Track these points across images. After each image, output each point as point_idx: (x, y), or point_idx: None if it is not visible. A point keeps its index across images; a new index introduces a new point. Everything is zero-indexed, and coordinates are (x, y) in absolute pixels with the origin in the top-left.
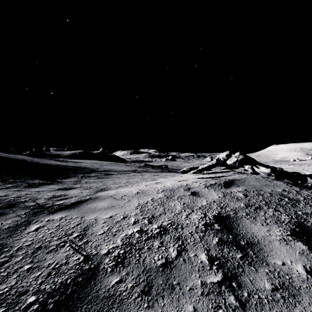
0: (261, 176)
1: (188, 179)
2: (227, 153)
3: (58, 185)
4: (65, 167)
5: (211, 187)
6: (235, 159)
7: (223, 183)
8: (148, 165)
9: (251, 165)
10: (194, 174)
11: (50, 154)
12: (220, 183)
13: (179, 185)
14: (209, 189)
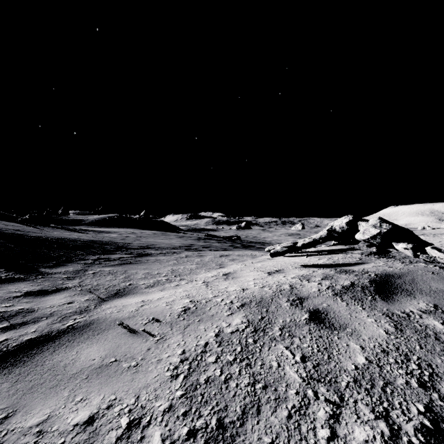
0: (438, 267)
1: (285, 267)
2: (349, 219)
3: (33, 281)
4: (70, 242)
5: (349, 297)
6: (375, 231)
7: (368, 283)
8: (212, 235)
9: (407, 242)
10: (288, 254)
11: (67, 219)
12: (364, 284)
13: (274, 286)
14: (348, 302)
